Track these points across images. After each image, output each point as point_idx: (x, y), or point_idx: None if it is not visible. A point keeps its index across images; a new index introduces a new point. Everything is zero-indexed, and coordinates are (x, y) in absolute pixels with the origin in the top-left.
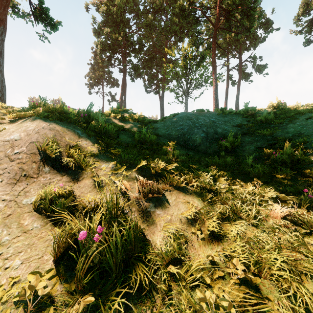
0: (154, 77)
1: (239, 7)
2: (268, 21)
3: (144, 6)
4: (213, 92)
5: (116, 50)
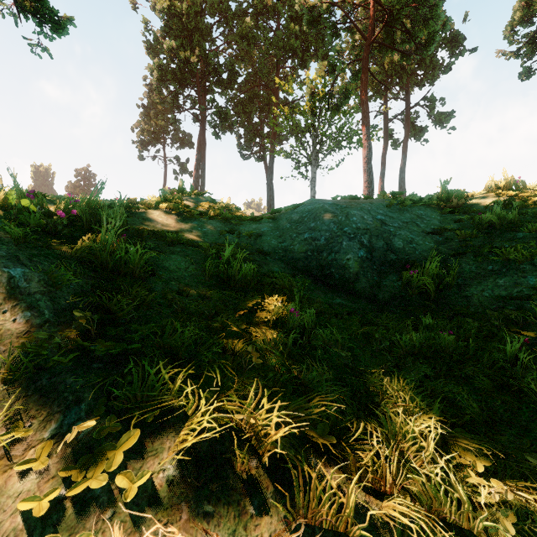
0: (256, 130)
1: (412, 4)
2: (456, 36)
3: (237, 2)
4: (364, 159)
5: (187, 80)
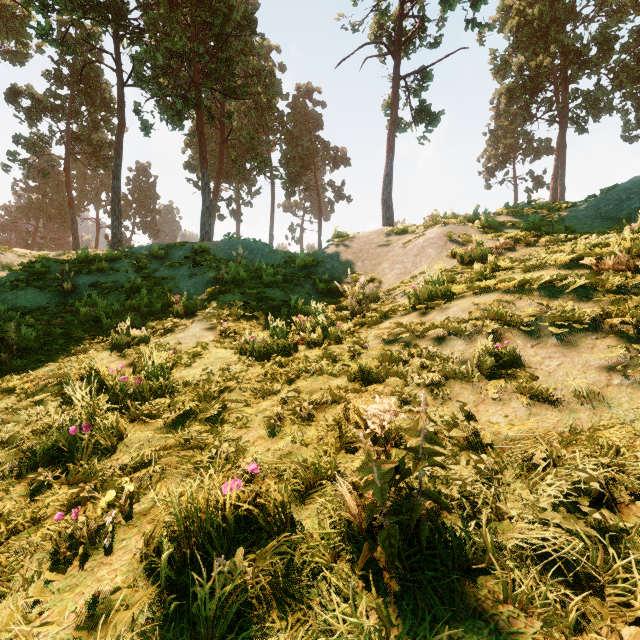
0: None
1: None
2: None
3: None
4: None
5: (540, 85)
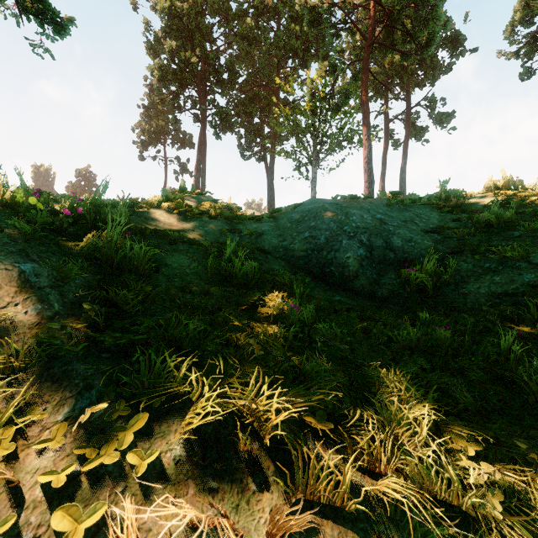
0: (257, 131)
1: (412, 5)
2: (457, 36)
3: (238, 2)
4: (365, 160)
5: (188, 81)
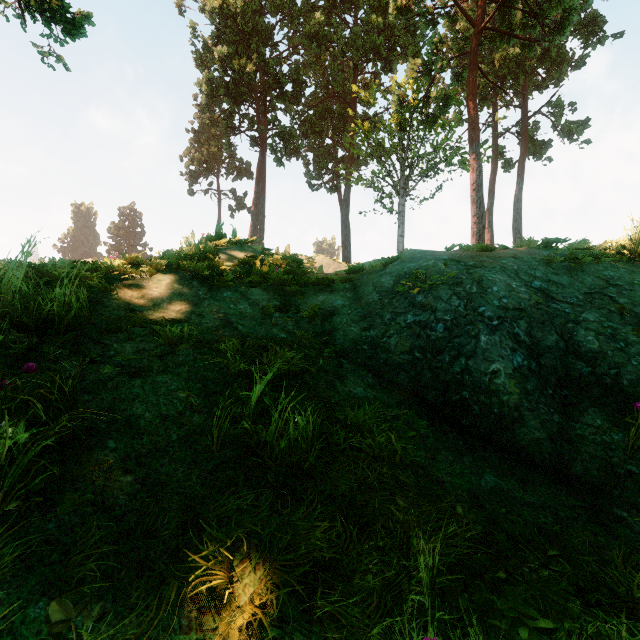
0: (329, 154)
1: None
2: (594, 18)
3: None
4: (473, 186)
5: (243, 95)
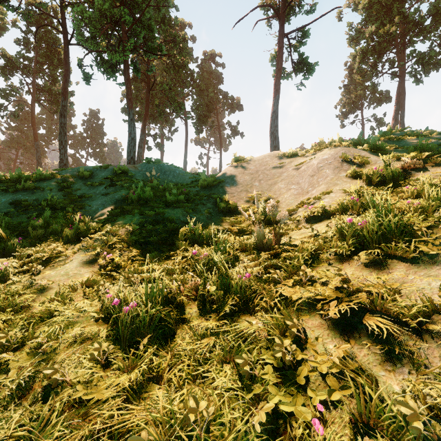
0: None
1: None
2: None
3: None
4: None
5: (385, 48)
